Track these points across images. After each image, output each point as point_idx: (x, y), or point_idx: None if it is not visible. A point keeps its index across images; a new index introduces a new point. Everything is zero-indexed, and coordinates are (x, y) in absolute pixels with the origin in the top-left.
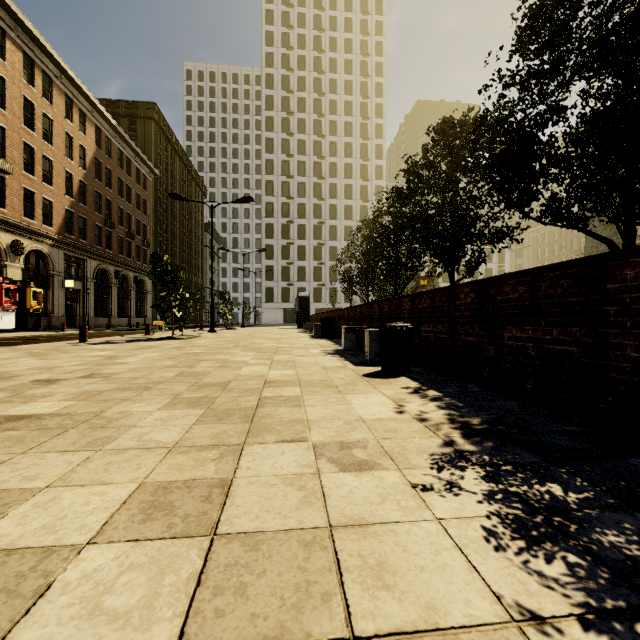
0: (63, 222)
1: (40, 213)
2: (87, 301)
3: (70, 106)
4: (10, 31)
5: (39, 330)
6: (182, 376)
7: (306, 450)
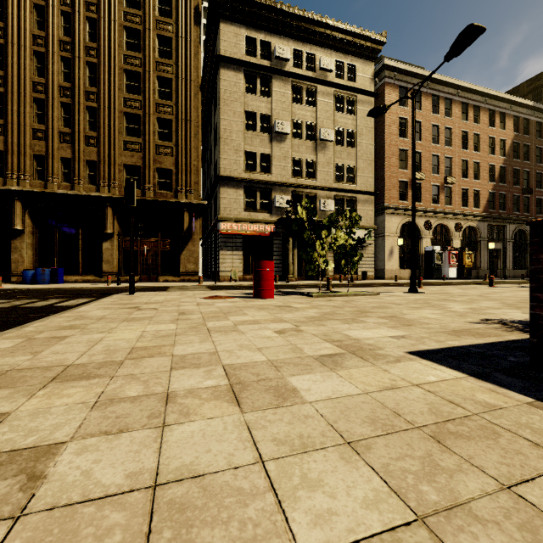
0: (487, 202)
1: (471, 201)
2: (506, 257)
3: (492, 116)
4: (454, 97)
5: (470, 278)
6: (520, 300)
7: (520, 311)
